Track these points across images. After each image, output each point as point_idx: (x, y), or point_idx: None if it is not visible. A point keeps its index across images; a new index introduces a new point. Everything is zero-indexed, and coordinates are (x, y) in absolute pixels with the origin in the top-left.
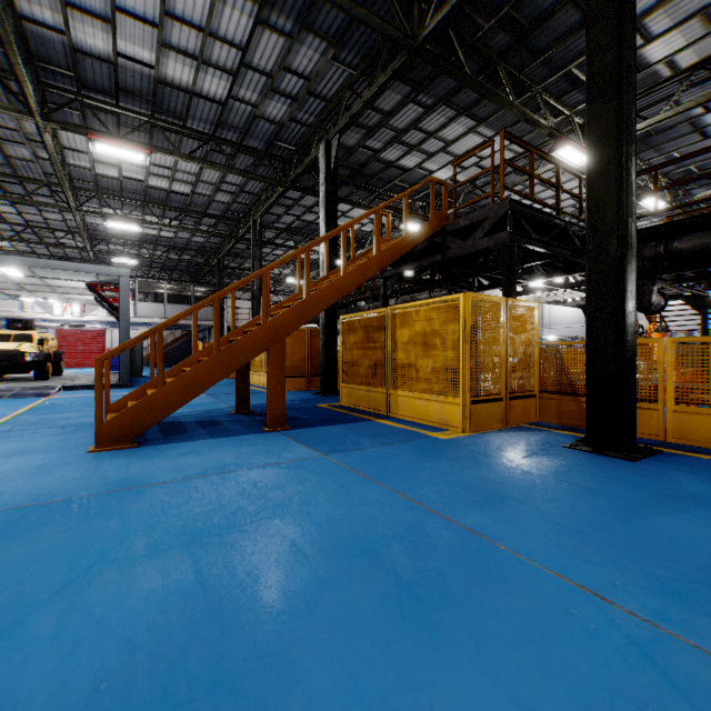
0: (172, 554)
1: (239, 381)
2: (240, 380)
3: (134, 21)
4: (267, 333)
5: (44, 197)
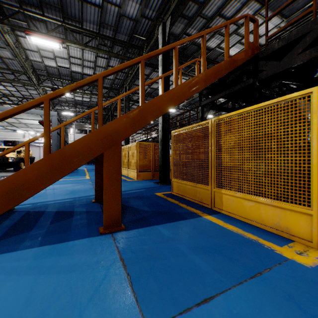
0: None
1: (97, 178)
2: (98, 177)
3: None
4: (101, 137)
5: (26, 81)
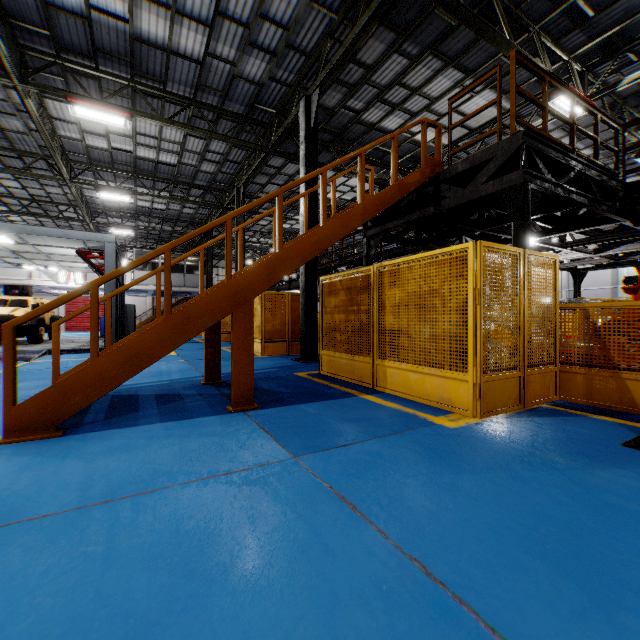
0: None
1: (208, 348)
2: (209, 347)
3: None
4: (230, 294)
5: (43, 171)
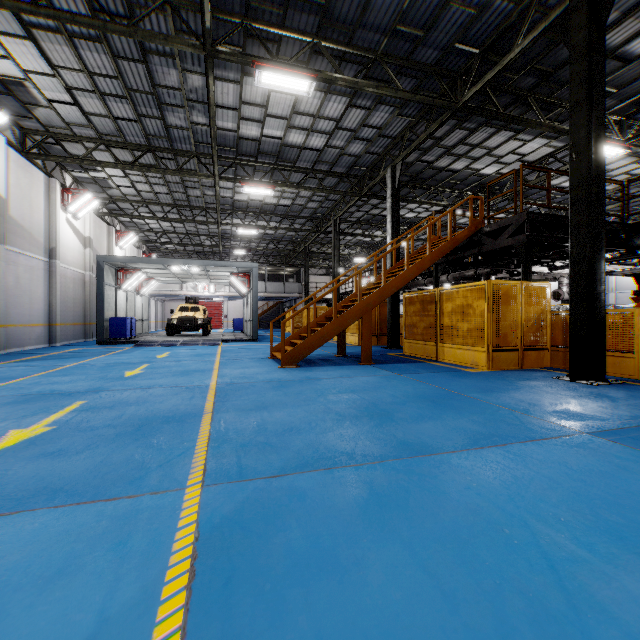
0: (348, 393)
1: (339, 336)
2: (340, 336)
3: (275, 118)
4: (361, 308)
5: (201, 216)
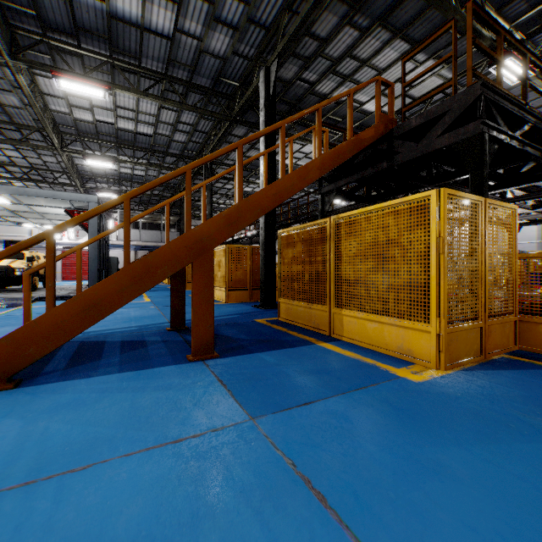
0: None
1: (173, 297)
2: (175, 296)
3: None
4: (190, 243)
5: (39, 142)
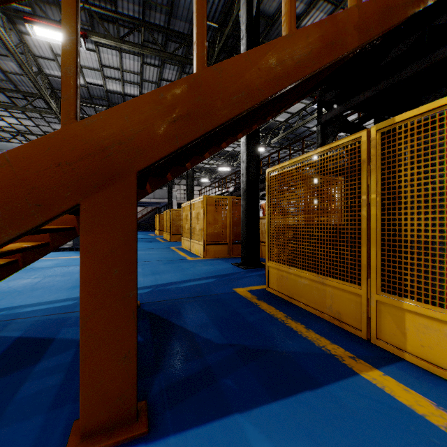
0: None
1: None
2: None
3: None
4: (72, 157)
5: (45, 110)
